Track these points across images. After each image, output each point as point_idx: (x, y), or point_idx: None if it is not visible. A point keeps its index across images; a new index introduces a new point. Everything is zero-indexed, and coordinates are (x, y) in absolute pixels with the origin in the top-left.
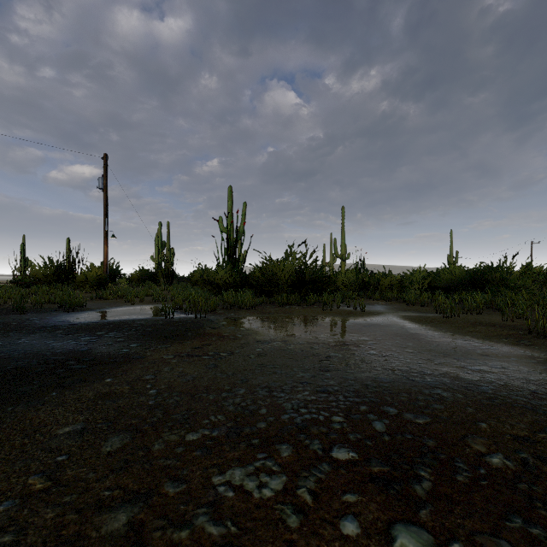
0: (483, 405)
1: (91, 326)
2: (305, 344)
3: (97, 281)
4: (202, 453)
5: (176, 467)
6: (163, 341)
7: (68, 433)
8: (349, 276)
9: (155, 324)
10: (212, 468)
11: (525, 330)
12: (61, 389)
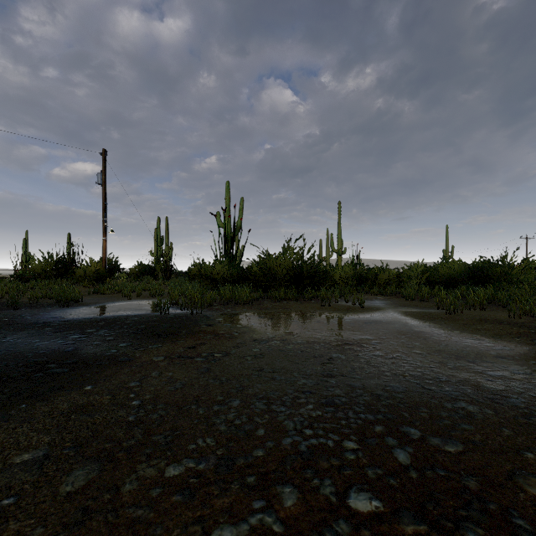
0: (519, 425)
1: (83, 323)
2: (305, 343)
3: (95, 276)
4: (184, 498)
5: (148, 521)
6: (155, 340)
7: (25, 463)
8: (346, 271)
9: (149, 320)
10: (194, 525)
11: (535, 328)
12: (33, 399)
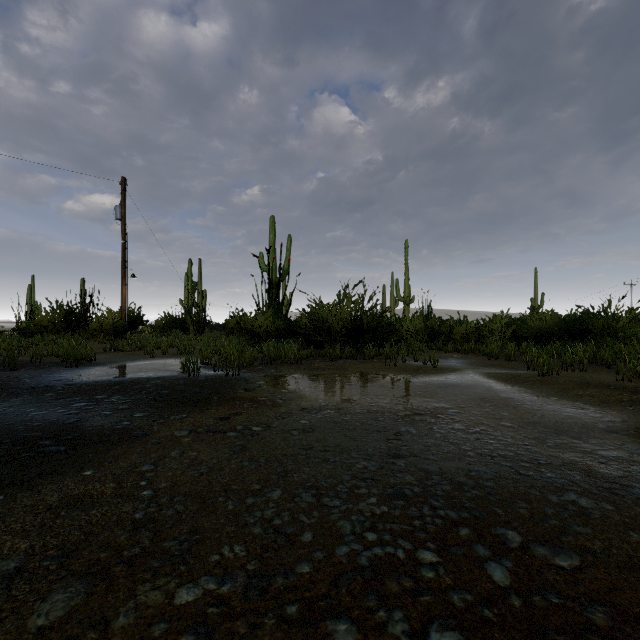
0: None
1: (93, 387)
2: (366, 413)
3: (113, 329)
4: (197, 639)
5: None
6: (179, 408)
7: None
8: (415, 323)
9: (174, 384)
10: None
11: None
12: (15, 488)
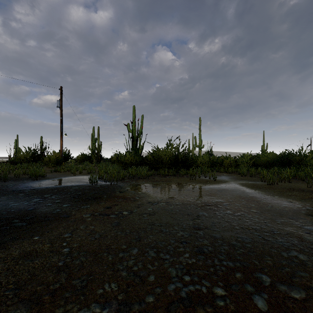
0: None
1: (43, 191)
2: (181, 204)
3: (56, 161)
4: None
5: None
6: (86, 202)
7: None
8: (204, 158)
9: (84, 189)
10: None
11: None
12: None
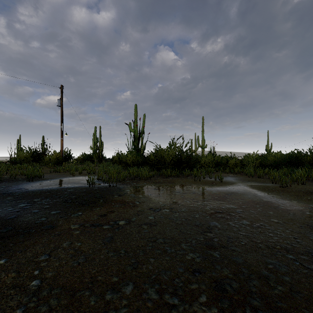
0: None
1: (35, 193)
2: (187, 211)
3: (56, 161)
4: None
5: None
6: (79, 208)
7: None
8: (208, 158)
9: (80, 192)
10: None
11: None
12: None
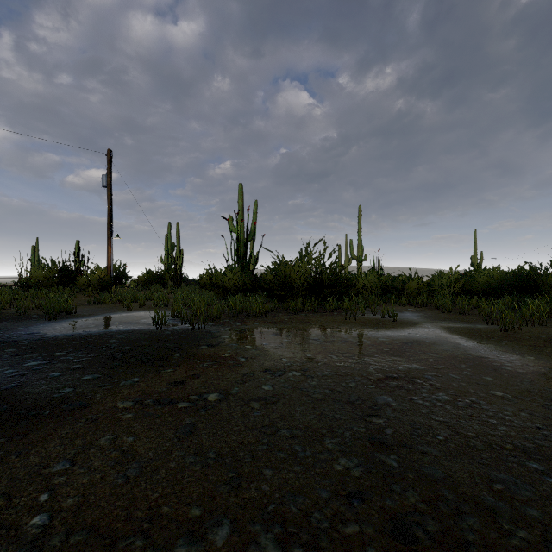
0: None
1: (58, 342)
2: (334, 375)
3: (99, 284)
4: None
5: None
6: (135, 369)
7: None
8: (370, 279)
9: (139, 339)
10: None
11: None
12: None
